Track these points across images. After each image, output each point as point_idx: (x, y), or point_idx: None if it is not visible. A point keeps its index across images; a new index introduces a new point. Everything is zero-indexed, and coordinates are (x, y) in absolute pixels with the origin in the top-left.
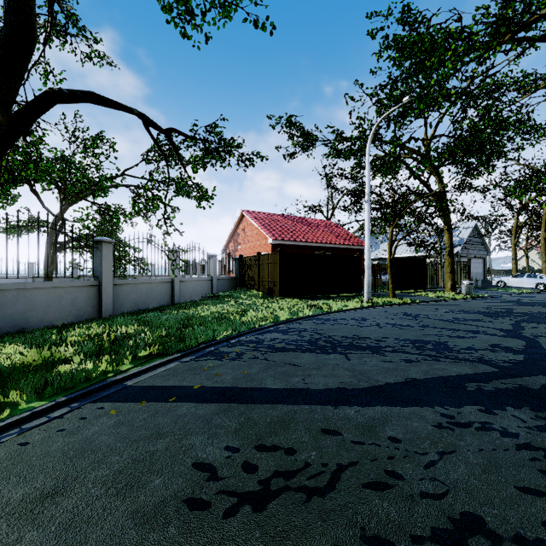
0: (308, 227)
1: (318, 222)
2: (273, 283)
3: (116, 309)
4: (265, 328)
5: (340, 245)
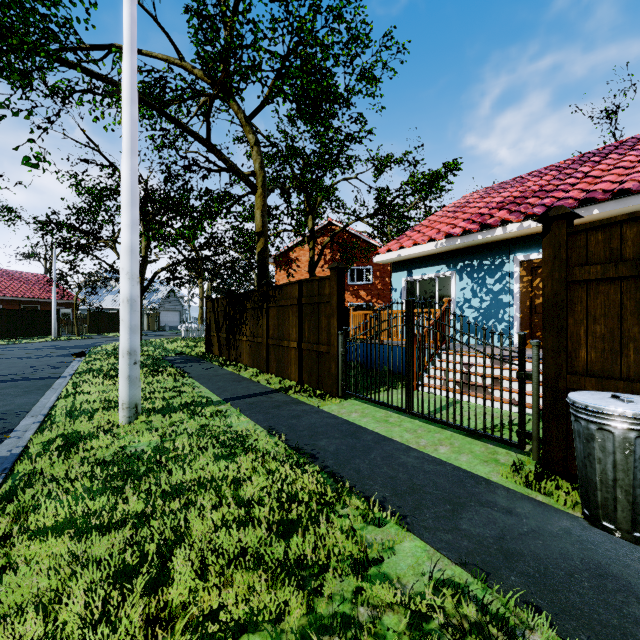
0: (15, 282)
1: (29, 276)
2: None
3: None
4: None
5: (50, 299)
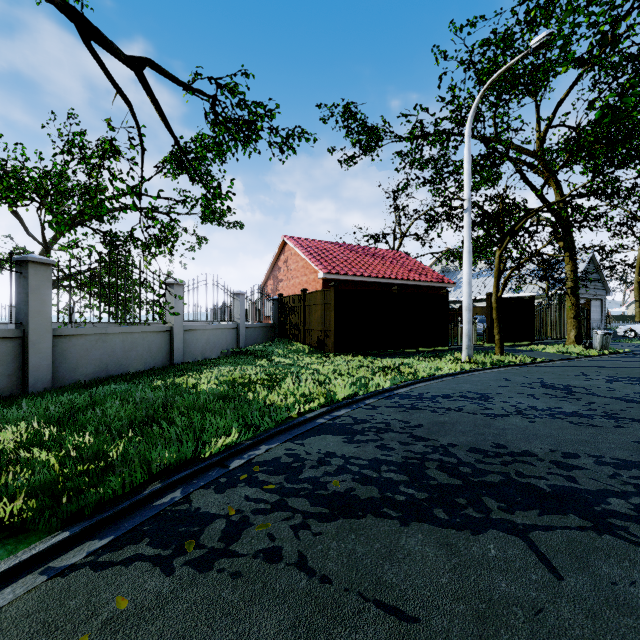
0: (371, 258)
1: (384, 252)
2: (325, 333)
3: (61, 377)
4: (310, 419)
5: (415, 281)
